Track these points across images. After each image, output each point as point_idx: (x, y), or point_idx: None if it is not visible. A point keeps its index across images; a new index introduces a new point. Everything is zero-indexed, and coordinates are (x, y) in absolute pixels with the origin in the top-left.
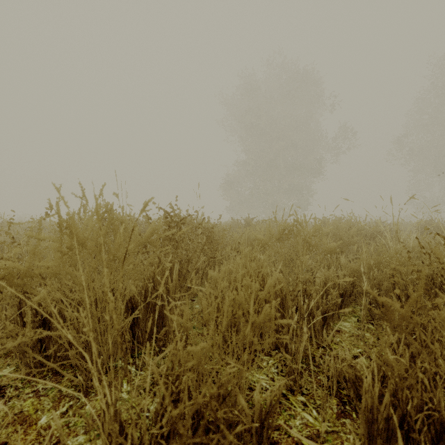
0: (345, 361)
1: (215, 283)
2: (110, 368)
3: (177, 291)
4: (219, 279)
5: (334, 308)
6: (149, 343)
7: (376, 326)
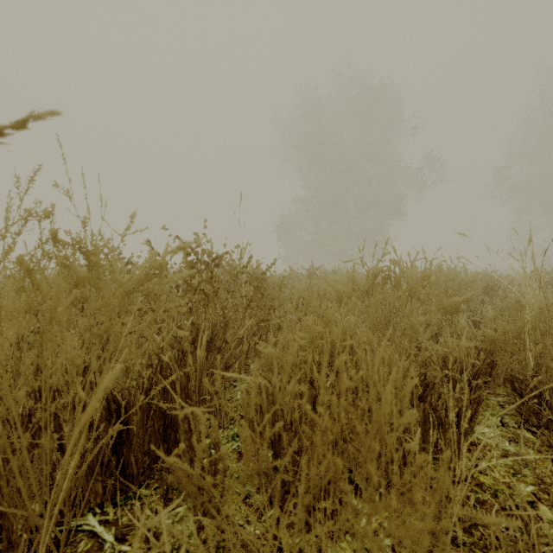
0: (543, 539)
1: (269, 365)
2: (61, 541)
3: (206, 376)
4: (276, 358)
5: (474, 407)
6: (152, 472)
7: (542, 437)
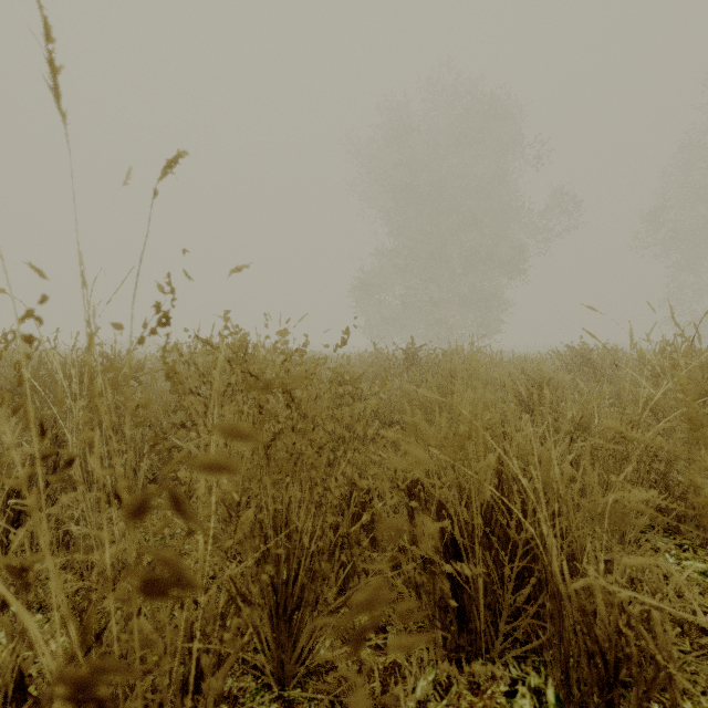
0: None
1: None
2: None
3: None
4: None
5: None
6: None
7: None
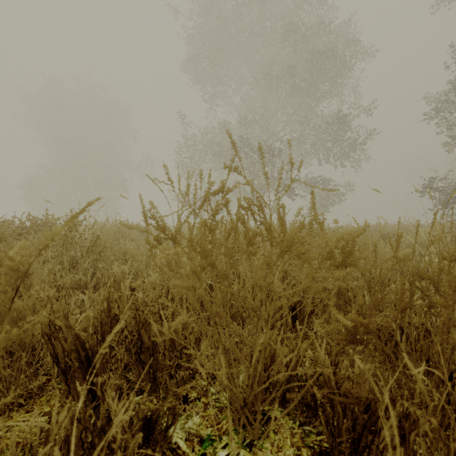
0: None
1: None
2: None
3: None
4: None
5: None
6: None
7: None
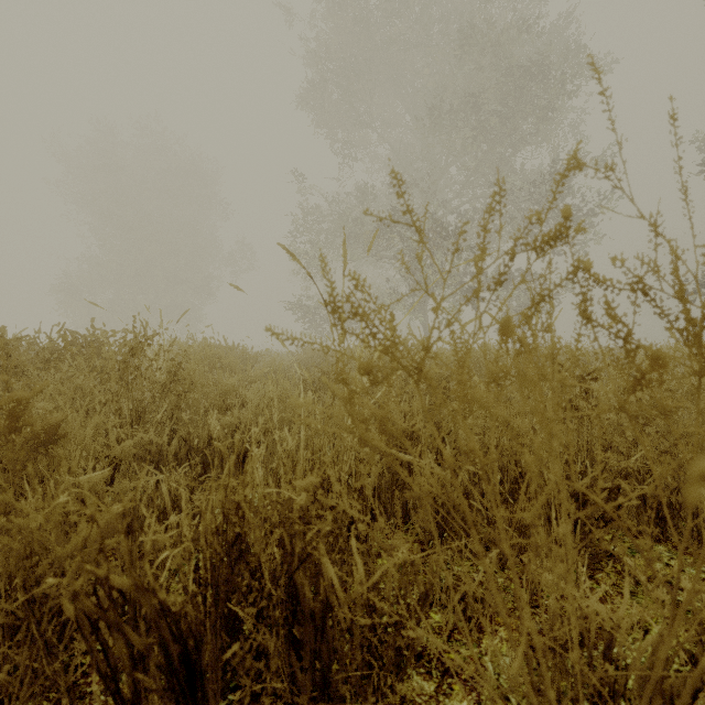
0: None
1: None
2: None
3: None
4: None
5: None
6: None
7: None
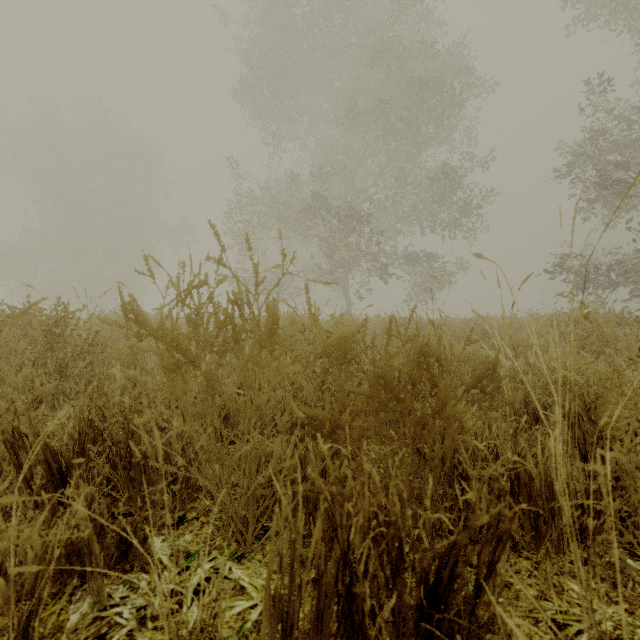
0: None
1: None
2: None
3: None
4: None
5: None
6: None
7: None
